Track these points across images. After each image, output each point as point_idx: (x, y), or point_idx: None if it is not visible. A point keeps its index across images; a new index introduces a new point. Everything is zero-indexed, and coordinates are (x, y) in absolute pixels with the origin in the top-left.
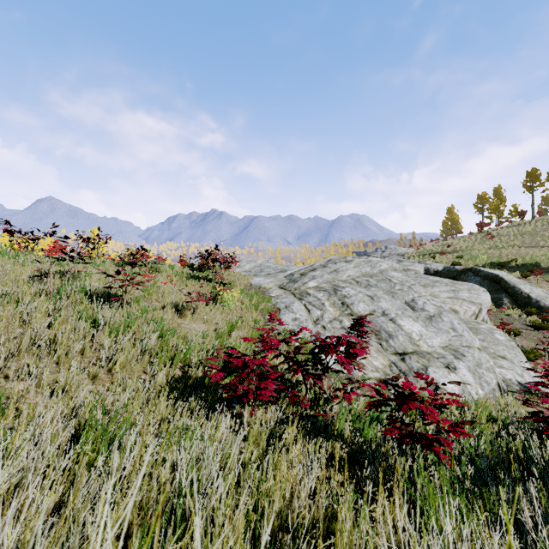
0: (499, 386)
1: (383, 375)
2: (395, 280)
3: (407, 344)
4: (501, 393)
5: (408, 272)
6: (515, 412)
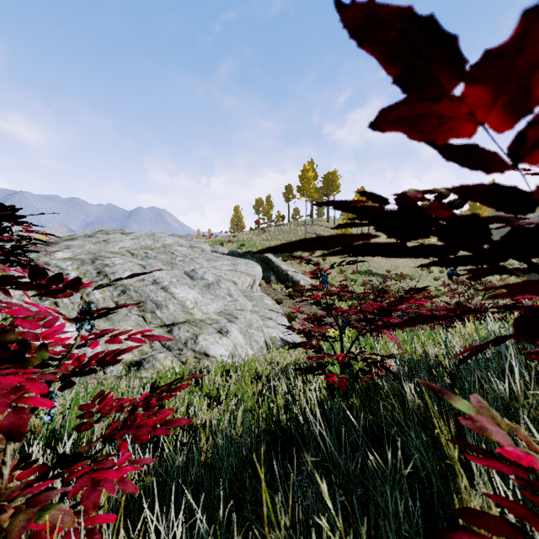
0: (267, 343)
1: (139, 355)
2: (179, 253)
3: (179, 313)
4: (268, 350)
5: (195, 249)
6: (278, 362)
